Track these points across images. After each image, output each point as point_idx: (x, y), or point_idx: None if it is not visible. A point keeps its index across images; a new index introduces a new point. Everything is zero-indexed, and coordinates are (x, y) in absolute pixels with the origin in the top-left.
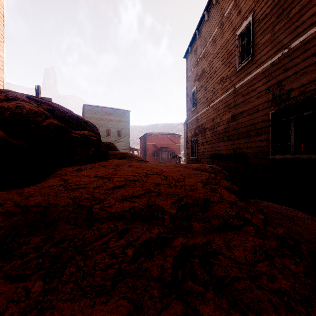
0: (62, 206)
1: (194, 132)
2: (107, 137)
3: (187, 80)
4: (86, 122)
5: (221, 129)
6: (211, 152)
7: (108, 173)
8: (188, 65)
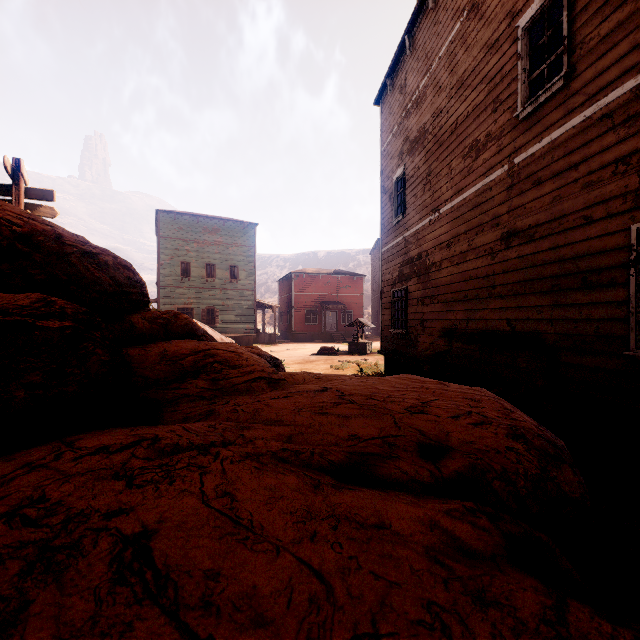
0: None
1: (400, 272)
2: (209, 279)
3: (383, 155)
4: (89, 253)
5: (473, 268)
6: (442, 322)
7: None
8: (384, 121)
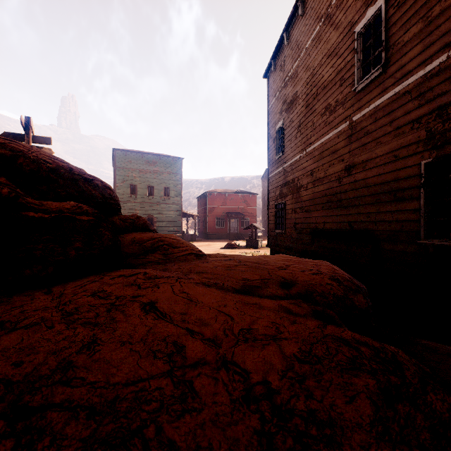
0: None
1: (281, 191)
2: (149, 196)
3: (269, 112)
4: (88, 179)
5: (327, 189)
6: (308, 224)
7: (54, 368)
8: (270, 89)
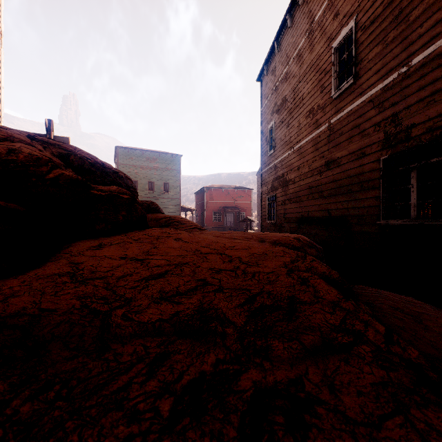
0: (61, 313)
1: (272, 185)
2: (150, 191)
3: (262, 112)
4: (115, 172)
5: (311, 182)
6: (295, 214)
7: (142, 252)
8: (263, 91)
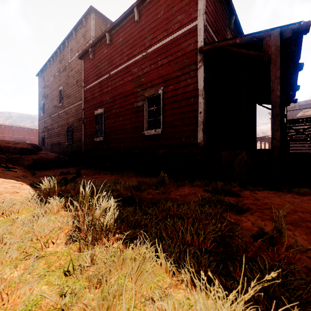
0: None
1: (43, 130)
2: None
3: (39, 93)
4: None
5: (55, 131)
6: (51, 142)
7: None
8: (39, 83)
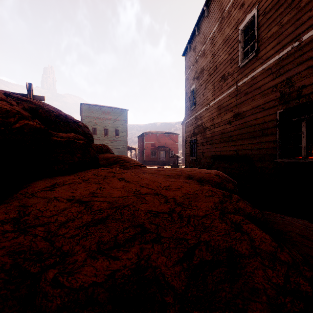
0: None
1: (193, 131)
2: (105, 136)
3: (186, 78)
4: (76, 122)
5: (222, 129)
6: (211, 153)
7: (89, 193)
8: (187, 63)
